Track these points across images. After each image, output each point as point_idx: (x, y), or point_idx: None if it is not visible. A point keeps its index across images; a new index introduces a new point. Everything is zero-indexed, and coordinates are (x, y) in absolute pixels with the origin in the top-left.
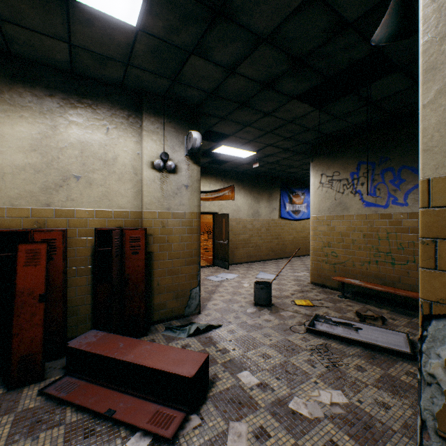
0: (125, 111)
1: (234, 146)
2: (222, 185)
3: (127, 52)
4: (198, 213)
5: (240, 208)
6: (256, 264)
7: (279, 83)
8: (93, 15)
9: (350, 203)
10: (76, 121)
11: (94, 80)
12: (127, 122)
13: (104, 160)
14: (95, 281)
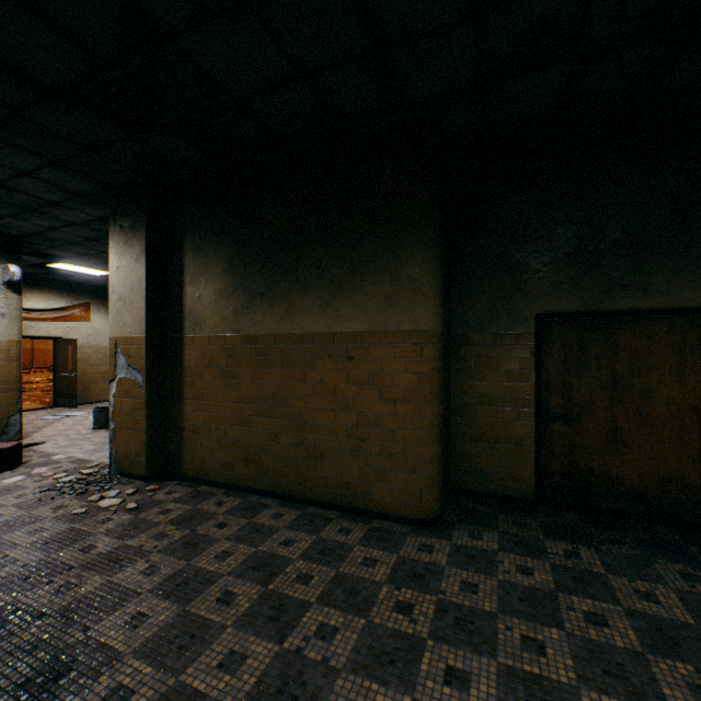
0: None
1: (79, 265)
2: (70, 301)
3: None
4: (19, 341)
5: (100, 331)
6: None
7: (104, 240)
8: None
9: None
10: None
11: None
12: None
13: None
14: None
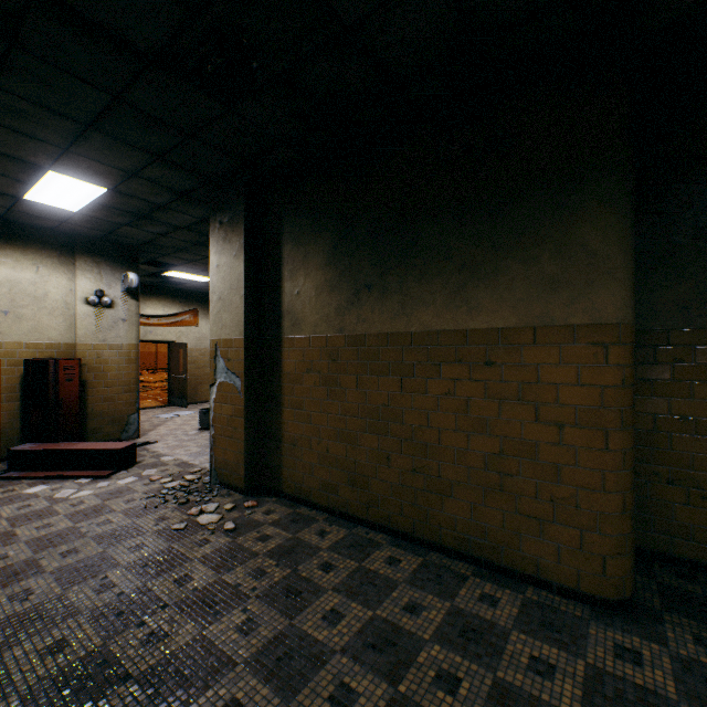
0: (57, 251)
1: (187, 273)
2: (182, 308)
3: (66, 218)
4: (137, 345)
5: (206, 335)
6: None
7: (207, 244)
8: (40, 204)
9: None
10: (5, 262)
11: (24, 224)
12: (60, 261)
13: (35, 297)
14: (26, 406)
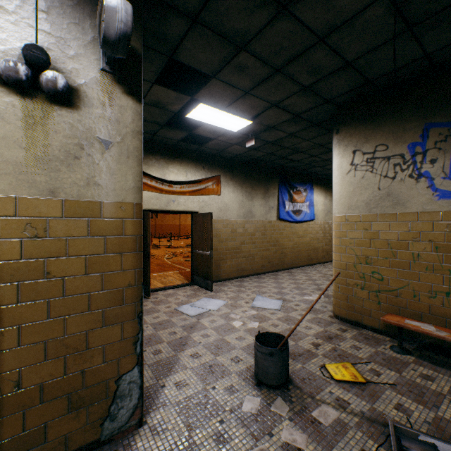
0: None
1: (219, 106)
2: (204, 174)
3: None
4: (136, 205)
5: (228, 205)
6: (250, 280)
7: None
8: None
9: (409, 193)
10: None
11: None
12: None
13: None
14: None
